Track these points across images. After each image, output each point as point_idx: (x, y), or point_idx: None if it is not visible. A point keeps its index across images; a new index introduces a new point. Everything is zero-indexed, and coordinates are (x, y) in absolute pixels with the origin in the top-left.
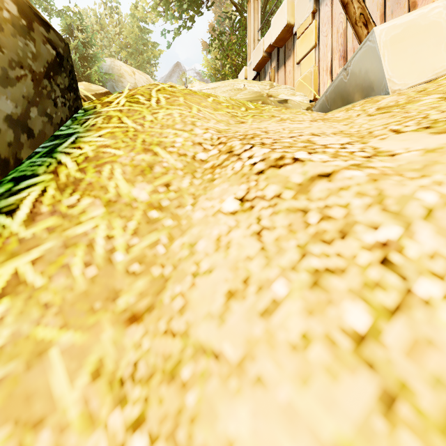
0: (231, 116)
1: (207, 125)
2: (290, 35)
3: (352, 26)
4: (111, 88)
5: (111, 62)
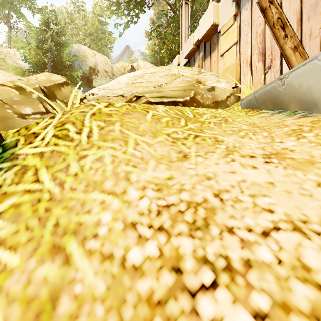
0: (172, 142)
1: (144, 178)
2: (215, 32)
3: (270, 28)
4: (78, 65)
5: (78, 46)
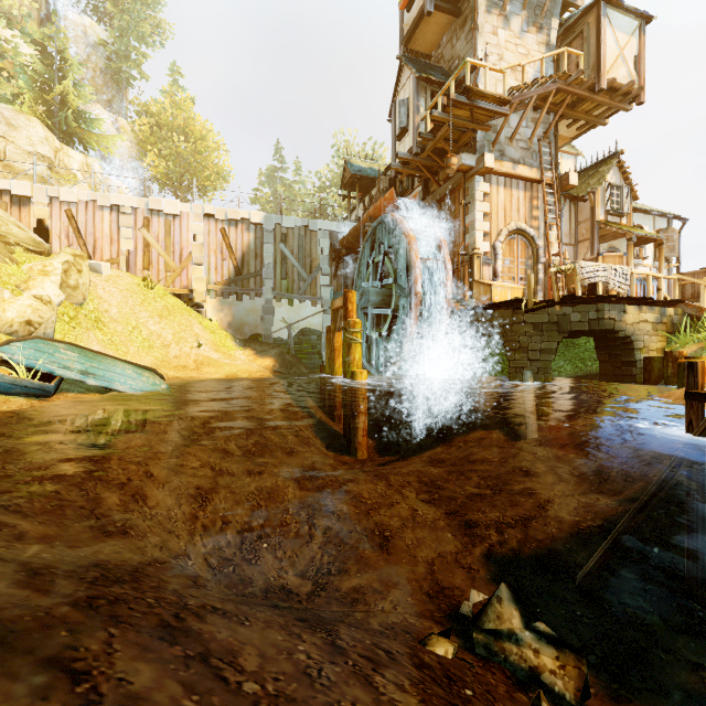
0: None
1: None
2: (27, 198)
3: (73, 228)
4: None
5: None
